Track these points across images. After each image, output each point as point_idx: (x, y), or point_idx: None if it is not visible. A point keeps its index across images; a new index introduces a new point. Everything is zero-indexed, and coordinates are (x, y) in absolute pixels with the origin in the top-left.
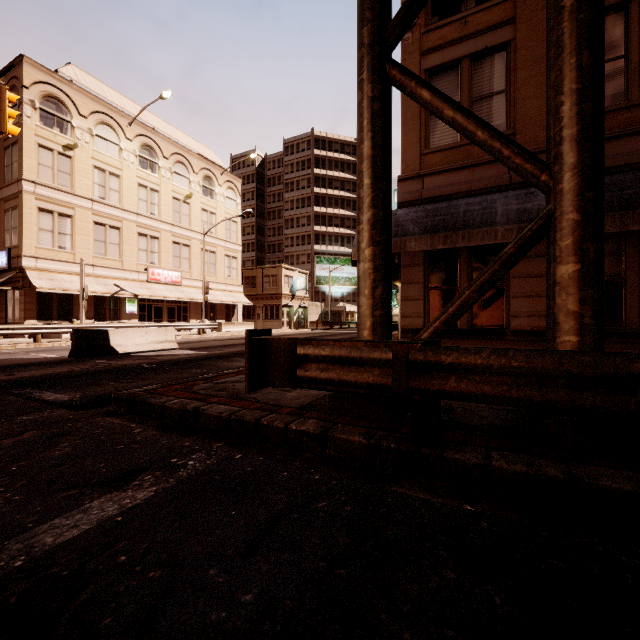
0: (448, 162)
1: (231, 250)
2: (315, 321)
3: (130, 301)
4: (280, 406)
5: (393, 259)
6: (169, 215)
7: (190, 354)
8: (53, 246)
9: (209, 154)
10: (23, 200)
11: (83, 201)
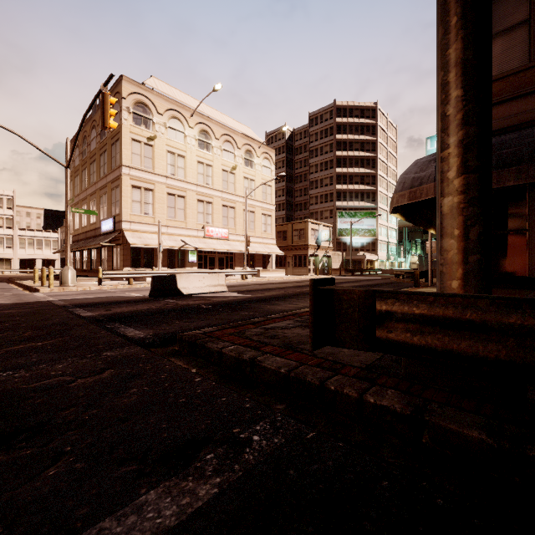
0: (512, 89)
1: (266, 209)
2: (337, 268)
3: (192, 253)
4: (341, 364)
5: None
6: (219, 184)
7: (237, 296)
8: (141, 213)
9: (249, 132)
10: (122, 180)
11: (160, 178)
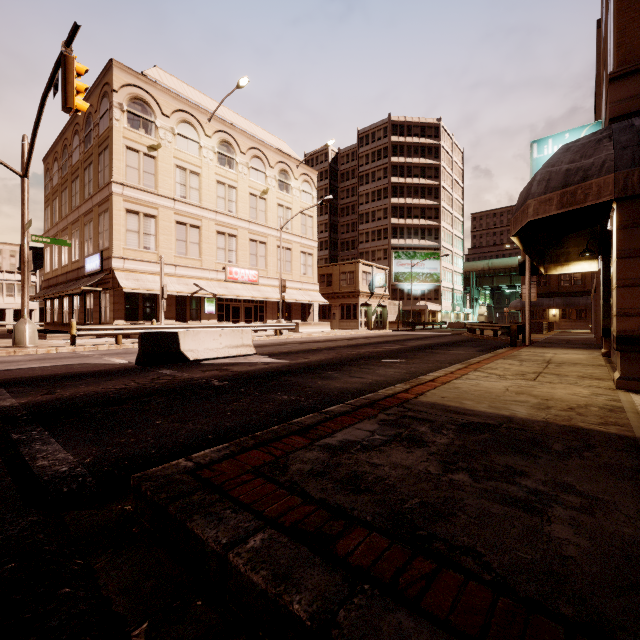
0: None
1: (307, 246)
2: (394, 321)
3: (209, 301)
4: None
5: (609, 214)
6: (246, 212)
7: (269, 363)
8: (139, 247)
9: (285, 147)
10: (112, 202)
11: (166, 201)
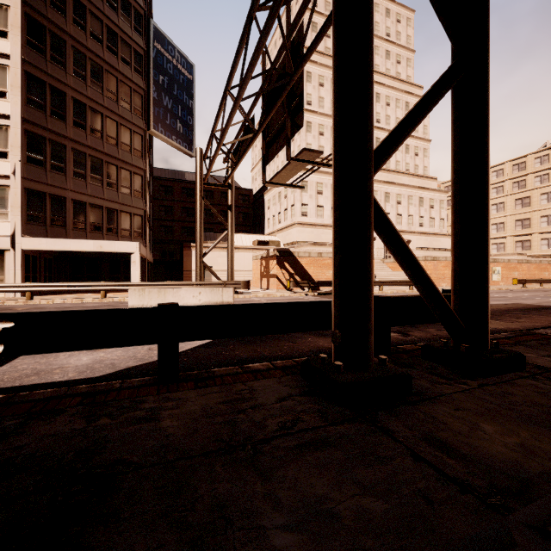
0: None
1: None
2: None
3: None
4: None
5: None
6: None
7: None
8: None
9: None
10: None
11: None
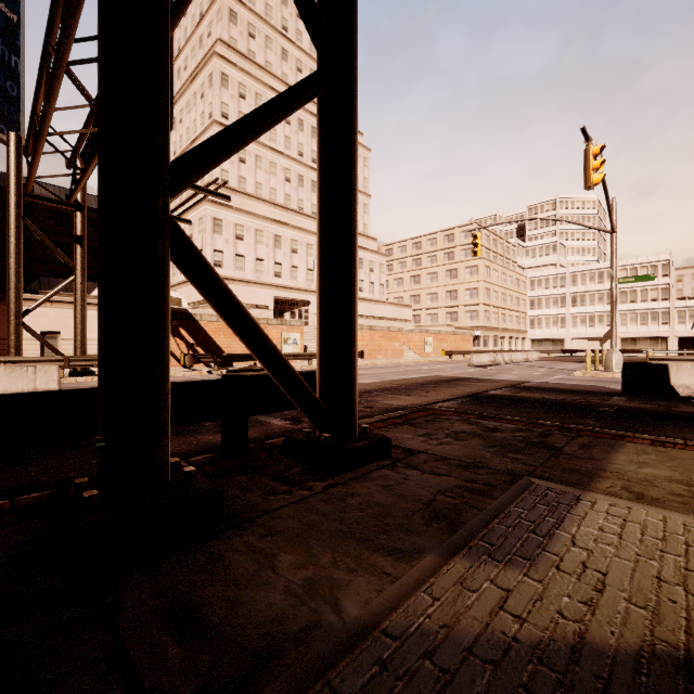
0: None
1: None
2: None
3: None
4: None
5: None
6: None
7: None
8: None
9: None
10: None
11: None
